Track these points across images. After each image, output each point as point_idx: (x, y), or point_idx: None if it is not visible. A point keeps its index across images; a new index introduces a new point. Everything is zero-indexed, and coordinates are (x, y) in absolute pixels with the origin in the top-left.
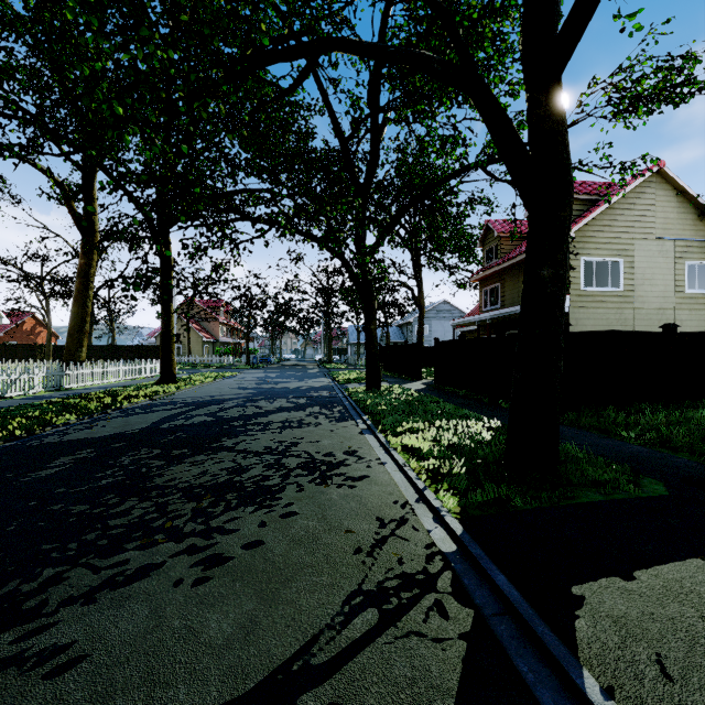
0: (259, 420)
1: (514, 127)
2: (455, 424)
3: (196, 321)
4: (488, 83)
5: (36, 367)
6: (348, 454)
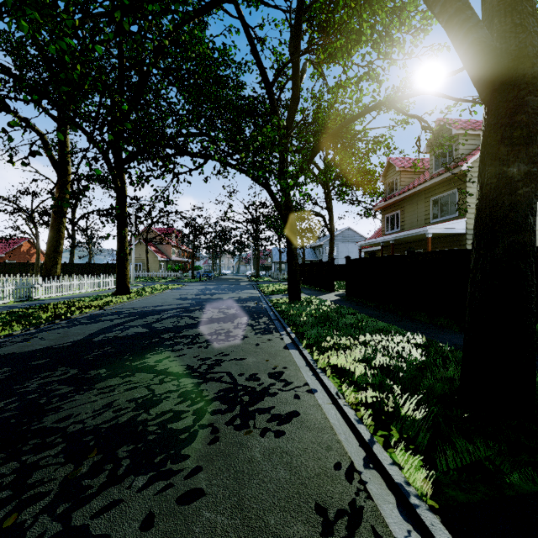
0: (189, 332)
1: (469, 2)
2: (380, 340)
3: (153, 244)
4: (402, 19)
5: (6, 281)
6: (273, 377)
